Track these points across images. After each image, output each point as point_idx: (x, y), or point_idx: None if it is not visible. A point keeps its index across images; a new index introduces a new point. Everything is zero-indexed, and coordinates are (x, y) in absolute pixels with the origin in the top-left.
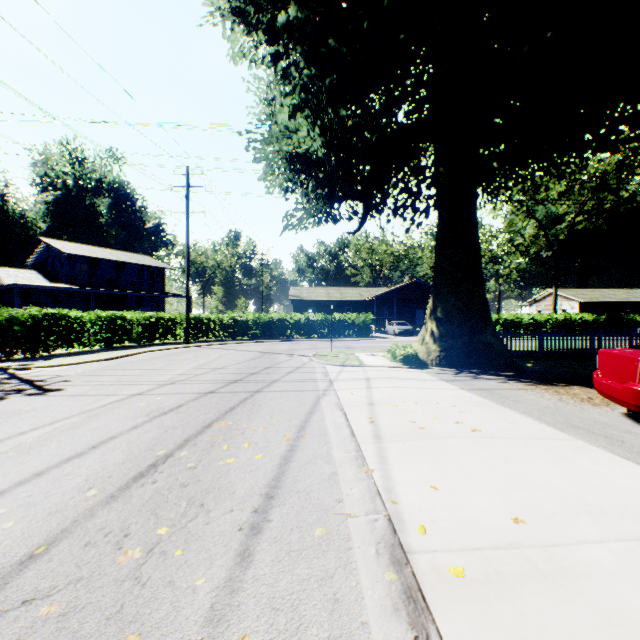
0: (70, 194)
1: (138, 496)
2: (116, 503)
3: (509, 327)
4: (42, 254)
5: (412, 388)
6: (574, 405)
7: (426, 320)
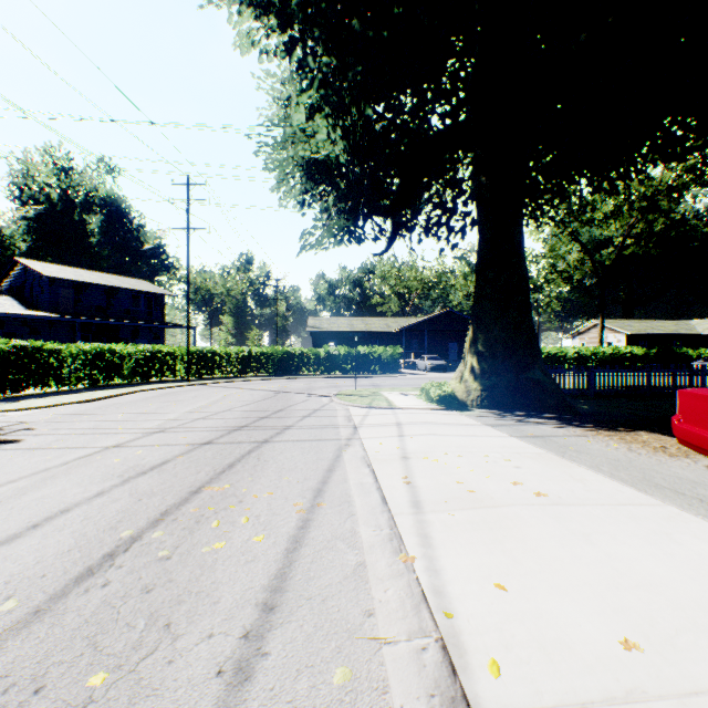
0: (55, 209)
1: (75, 611)
2: (38, 625)
3: (552, 362)
4: (18, 277)
5: (453, 436)
6: (648, 456)
7: (465, 354)
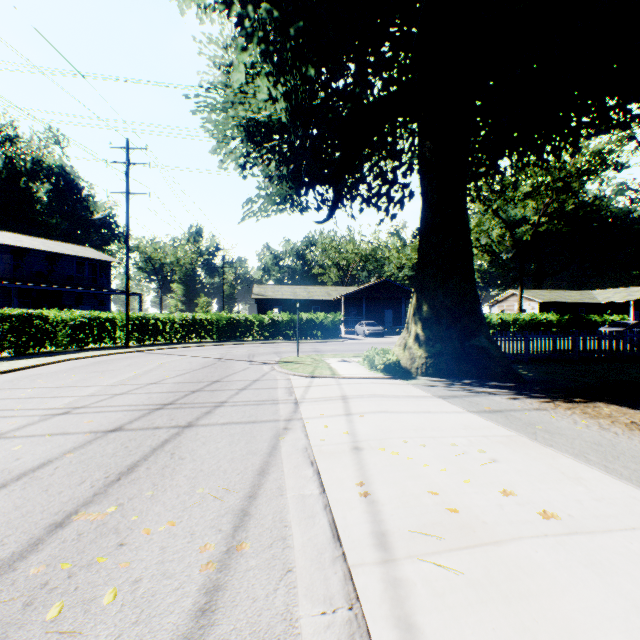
0: None
1: None
2: None
3: None
4: None
5: (406, 413)
6: (628, 437)
7: (409, 320)
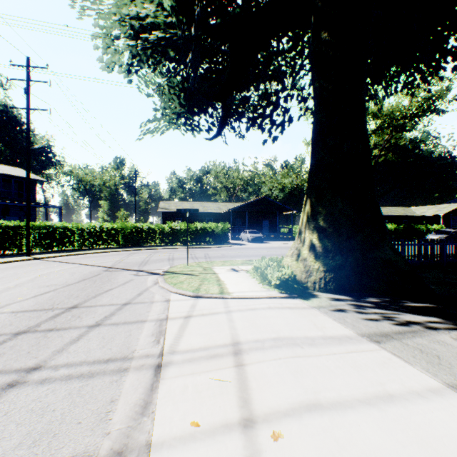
0: None
1: None
2: None
3: None
4: None
5: (357, 408)
6: None
7: (301, 230)
